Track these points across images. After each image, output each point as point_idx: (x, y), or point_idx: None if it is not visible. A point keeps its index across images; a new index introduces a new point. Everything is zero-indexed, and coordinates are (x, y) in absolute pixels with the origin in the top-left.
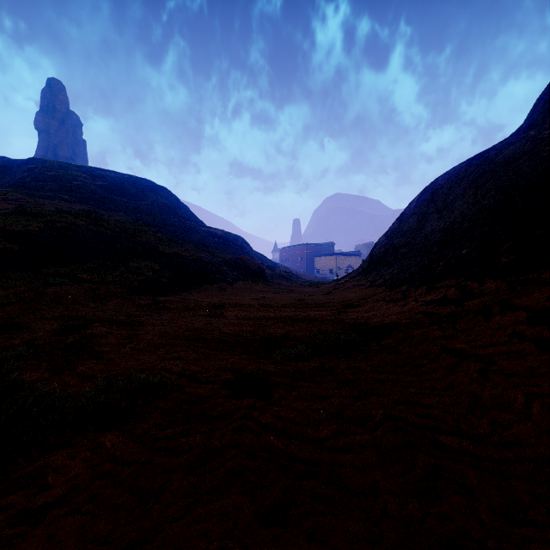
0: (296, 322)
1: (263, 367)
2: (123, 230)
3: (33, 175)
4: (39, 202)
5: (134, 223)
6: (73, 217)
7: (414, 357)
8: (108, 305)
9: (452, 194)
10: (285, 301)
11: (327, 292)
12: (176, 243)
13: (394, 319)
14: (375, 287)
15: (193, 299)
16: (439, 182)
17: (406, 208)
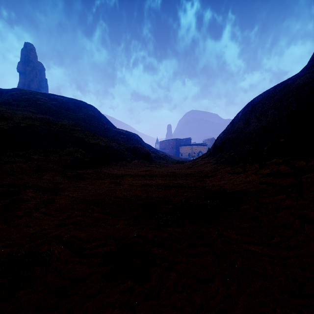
0: (171, 188)
1: (144, 234)
2: (64, 129)
3: (13, 98)
4: (15, 112)
5: (72, 126)
6: (32, 121)
7: (276, 225)
8: (45, 176)
9: (265, 107)
10: (163, 172)
11: (189, 167)
12: (97, 137)
13: (243, 187)
14: (220, 164)
15: (104, 171)
16: (256, 100)
17: (236, 116)
